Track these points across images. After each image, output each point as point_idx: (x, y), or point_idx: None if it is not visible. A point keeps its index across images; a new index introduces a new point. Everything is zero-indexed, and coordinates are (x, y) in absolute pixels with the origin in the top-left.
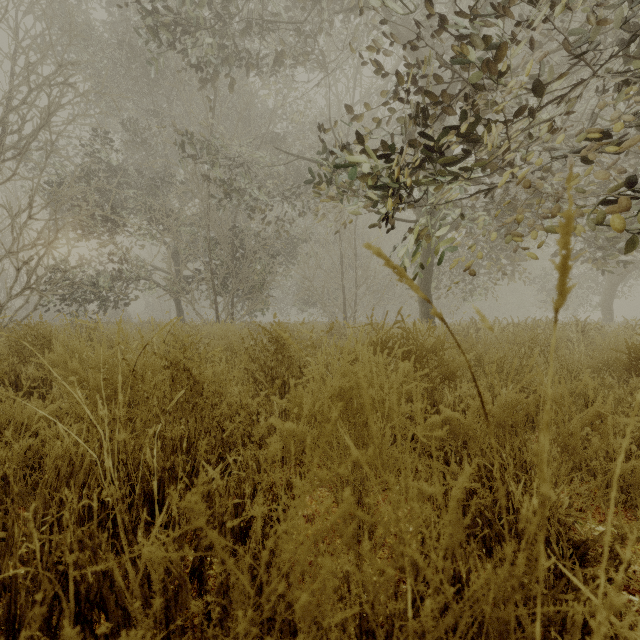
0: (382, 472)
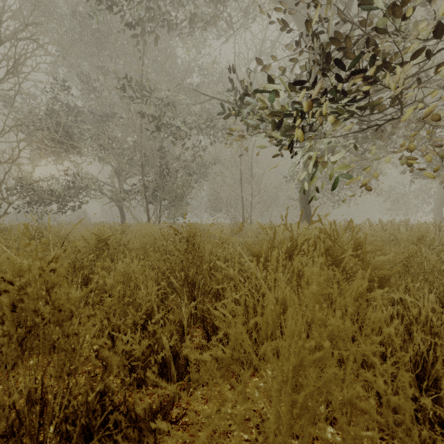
0: None
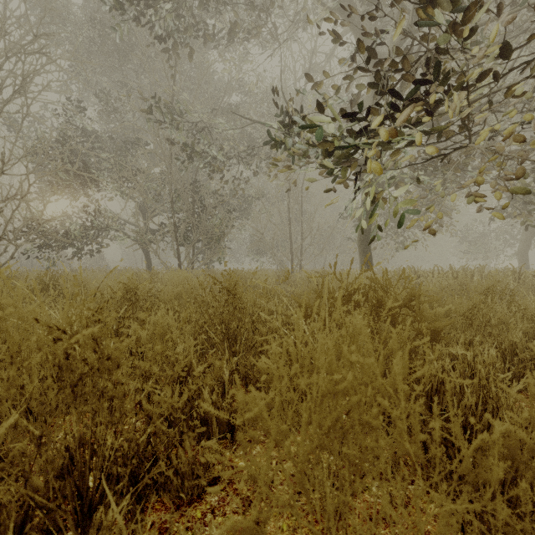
0: None
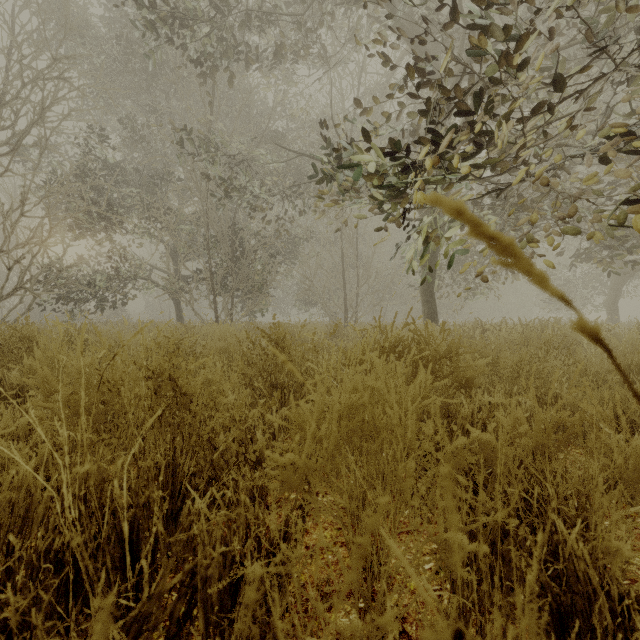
0: (466, 631)
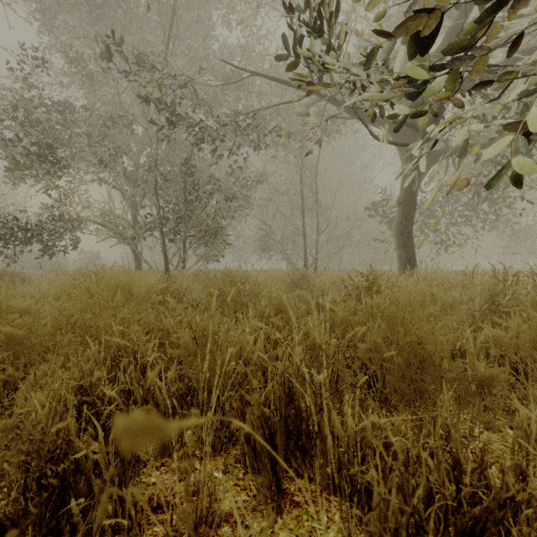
0: None
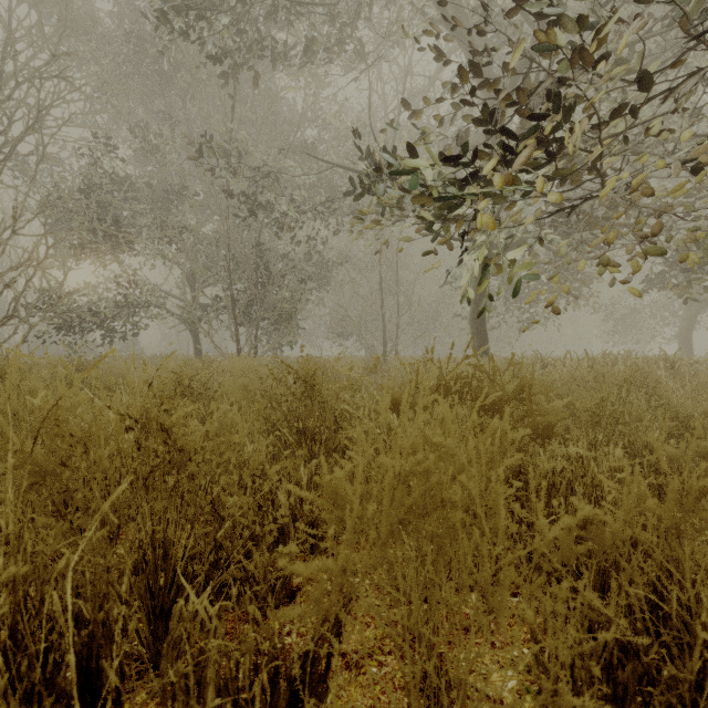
0: None
